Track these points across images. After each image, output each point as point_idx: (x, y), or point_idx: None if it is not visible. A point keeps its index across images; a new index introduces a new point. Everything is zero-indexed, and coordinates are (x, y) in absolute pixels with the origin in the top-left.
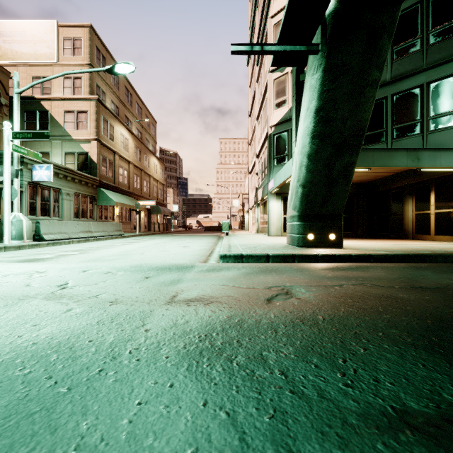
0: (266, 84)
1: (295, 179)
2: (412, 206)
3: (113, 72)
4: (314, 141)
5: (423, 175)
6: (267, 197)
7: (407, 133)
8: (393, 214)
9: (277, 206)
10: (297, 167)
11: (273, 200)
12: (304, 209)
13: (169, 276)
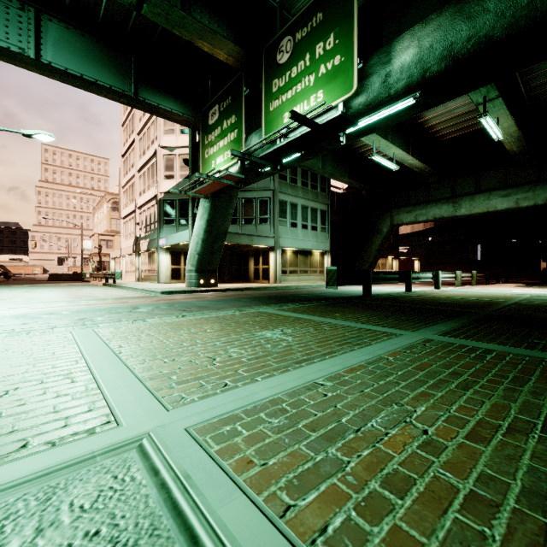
0: (155, 152)
1: (193, 249)
2: (253, 263)
3: (30, 136)
4: (206, 234)
5: (257, 246)
6: (157, 251)
7: (249, 222)
8: (244, 267)
9: (166, 258)
10: (195, 243)
11: (163, 254)
12: (199, 267)
13: (156, 298)
